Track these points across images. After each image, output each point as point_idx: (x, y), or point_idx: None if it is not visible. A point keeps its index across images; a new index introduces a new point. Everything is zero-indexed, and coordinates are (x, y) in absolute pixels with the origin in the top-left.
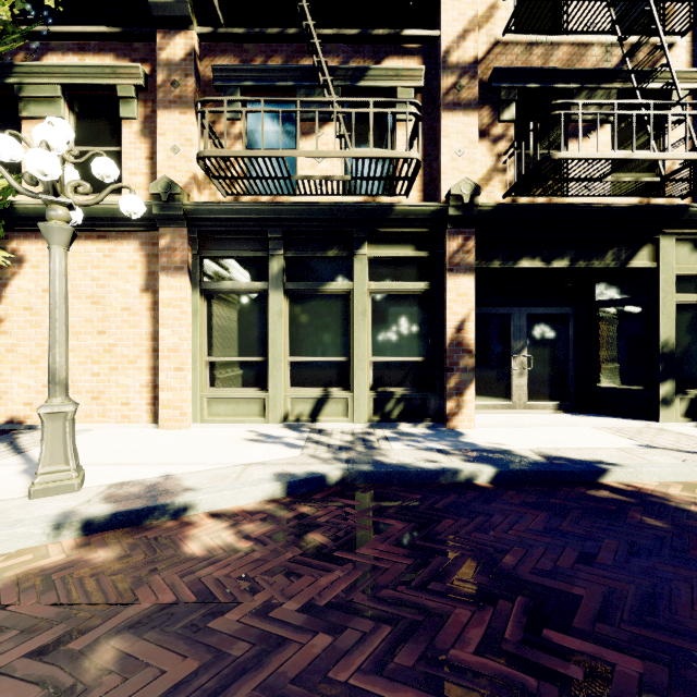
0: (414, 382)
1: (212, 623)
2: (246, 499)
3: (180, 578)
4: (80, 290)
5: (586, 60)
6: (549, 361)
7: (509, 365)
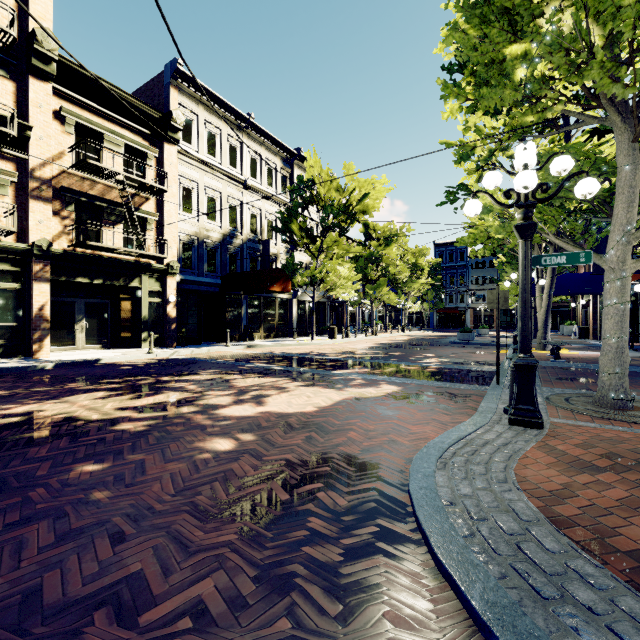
0: (10, 337)
1: None
2: None
3: None
4: None
5: (112, 194)
6: (98, 325)
7: (75, 327)
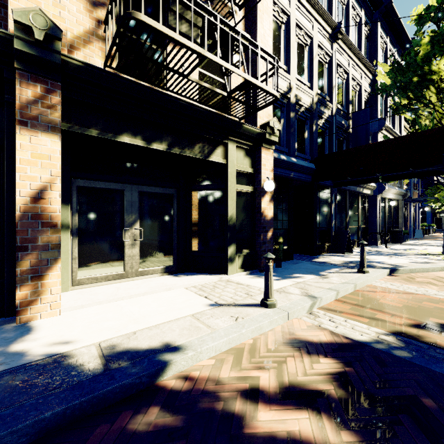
0: None
1: None
2: None
3: None
4: None
5: None
6: (158, 232)
7: (122, 237)
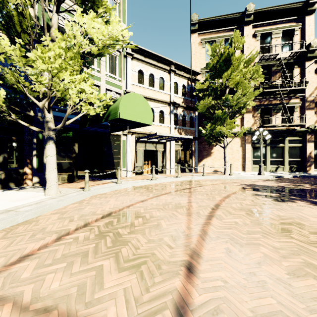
0: (298, 164)
1: (306, 180)
2: (288, 177)
3: (296, 179)
4: (228, 147)
5: None
6: None
7: None
